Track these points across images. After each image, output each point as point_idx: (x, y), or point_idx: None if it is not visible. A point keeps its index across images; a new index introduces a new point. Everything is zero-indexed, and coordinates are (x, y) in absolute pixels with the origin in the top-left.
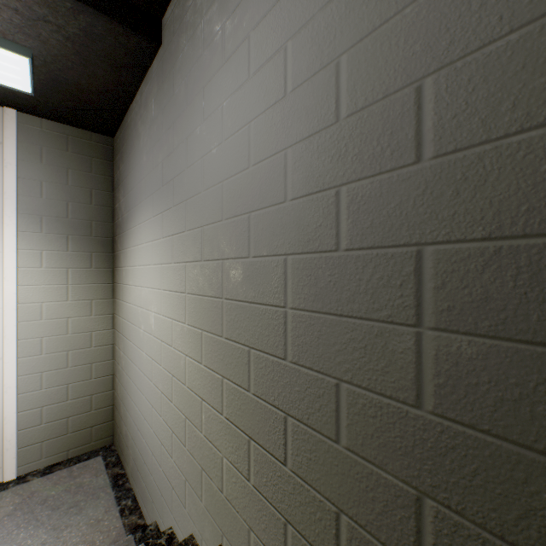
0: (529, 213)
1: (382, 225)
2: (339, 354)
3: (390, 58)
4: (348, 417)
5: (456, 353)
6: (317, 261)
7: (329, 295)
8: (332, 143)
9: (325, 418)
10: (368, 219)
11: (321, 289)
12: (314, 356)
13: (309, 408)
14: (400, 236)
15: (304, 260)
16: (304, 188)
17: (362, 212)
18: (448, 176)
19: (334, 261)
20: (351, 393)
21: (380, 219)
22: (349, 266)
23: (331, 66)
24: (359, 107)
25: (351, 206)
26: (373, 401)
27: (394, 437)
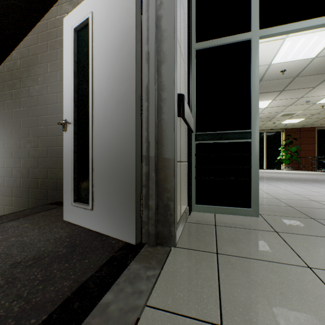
0: (19, 185)
1: (9, 184)
2: (5, 202)
3: (10, 163)
4: (6, 211)
5: (15, 199)
6: (2, 188)
7: (4, 193)
8: (4, 170)
9: (3, 212)
10: (8, 183)
11: (2, 192)
12: (2, 203)
13: (1, 211)
14: (11, 186)
15: (0, 187)
16: (0, 176)
17: (7, 182)
18: (15, 180)
19: (4, 188)
20: (6, 207)
21: (9, 183)
22: (6, 189)
23: (4, 159)
24: (7, 167)
25: (6, 181)
26: (9, 207)
27: (11, 211)
